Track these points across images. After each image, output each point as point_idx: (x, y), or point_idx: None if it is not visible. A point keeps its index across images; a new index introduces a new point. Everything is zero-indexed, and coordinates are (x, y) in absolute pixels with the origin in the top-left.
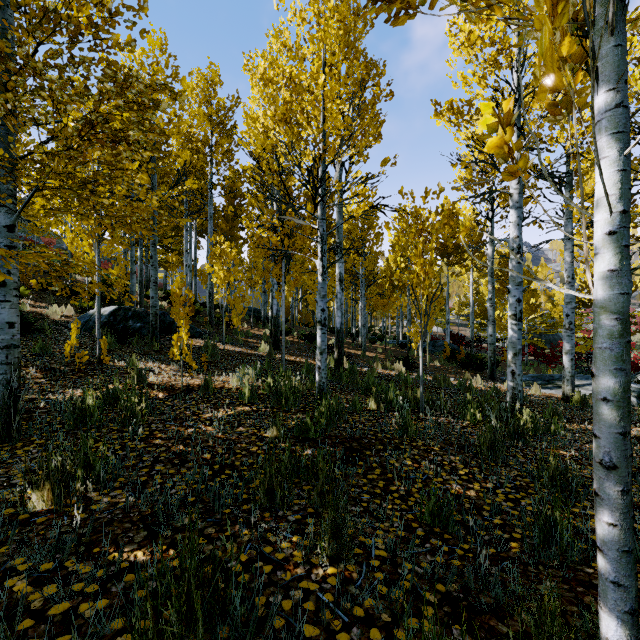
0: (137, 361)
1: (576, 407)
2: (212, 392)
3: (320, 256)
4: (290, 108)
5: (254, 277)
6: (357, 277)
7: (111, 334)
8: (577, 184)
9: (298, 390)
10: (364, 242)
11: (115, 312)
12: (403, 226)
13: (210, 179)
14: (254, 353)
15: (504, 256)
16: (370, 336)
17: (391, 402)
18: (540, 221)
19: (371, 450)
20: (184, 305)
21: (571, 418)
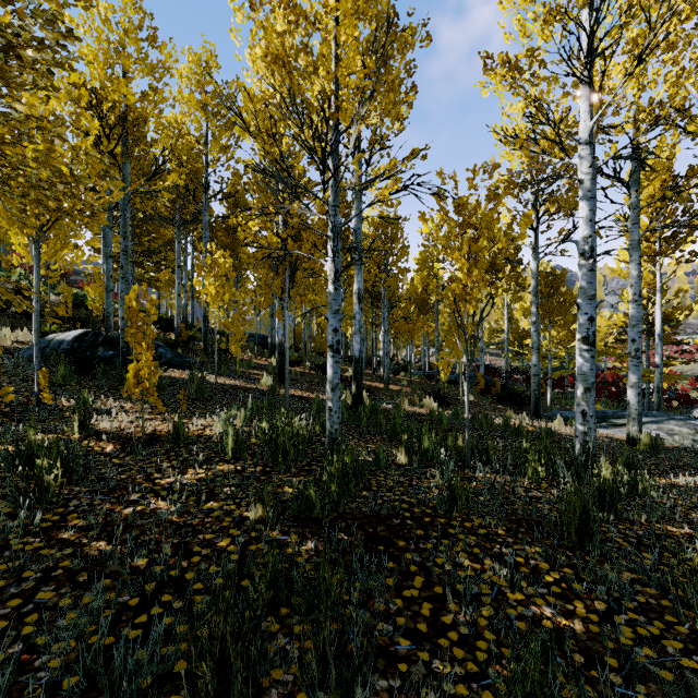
0: (95, 399)
1: (646, 452)
2: (184, 443)
3: (331, 256)
4: (299, 91)
5: (259, 298)
6: (378, 299)
7: (67, 364)
8: (647, 180)
9: (302, 439)
10: (387, 256)
11: (81, 337)
12: (443, 219)
13: (205, 180)
14: (254, 387)
15: (550, 273)
16: (393, 366)
17: (426, 453)
18: (599, 228)
19: (406, 538)
20: (176, 330)
21: (649, 469)
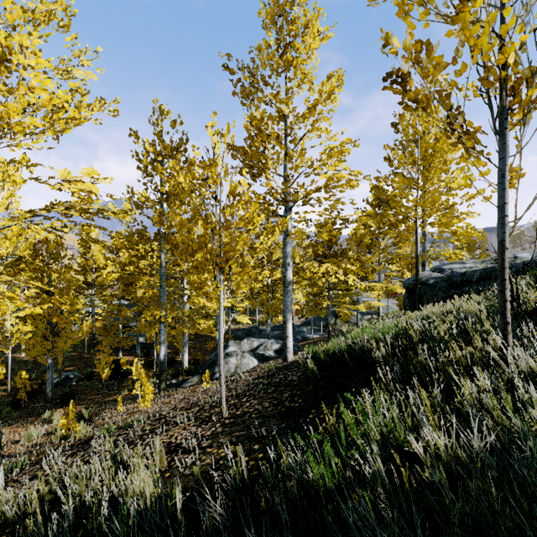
0: None
1: None
2: None
3: None
4: None
5: None
6: None
7: None
8: None
9: None
10: None
11: None
12: None
13: None
14: None
15: None
16: None
17: None
18: None
19: None
20: None
21: None
